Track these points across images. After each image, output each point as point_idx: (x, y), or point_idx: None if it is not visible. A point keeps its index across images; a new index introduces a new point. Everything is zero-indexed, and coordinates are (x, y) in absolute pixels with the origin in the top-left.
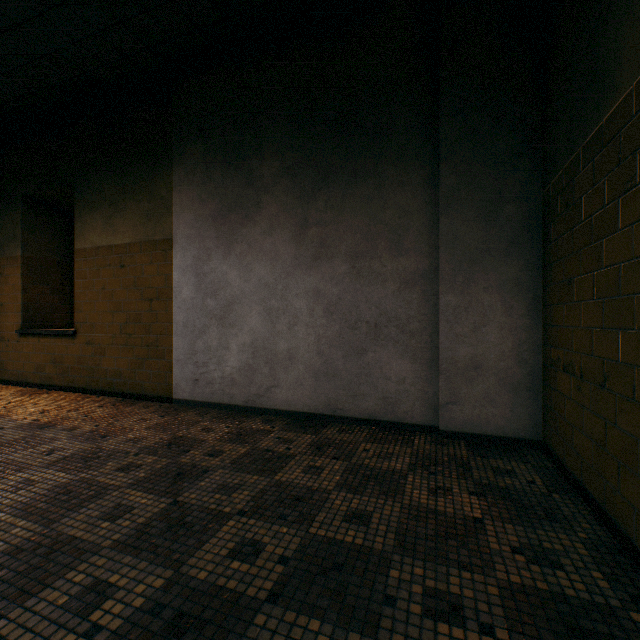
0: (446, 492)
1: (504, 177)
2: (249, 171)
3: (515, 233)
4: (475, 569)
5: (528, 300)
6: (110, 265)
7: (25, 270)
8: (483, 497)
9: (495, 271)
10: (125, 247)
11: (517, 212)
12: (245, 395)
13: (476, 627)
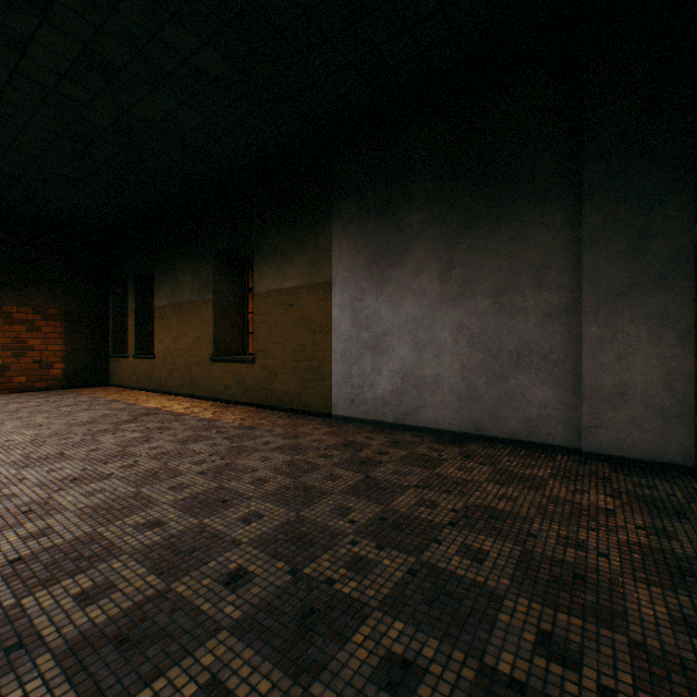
0: (583, 492)
1: (651, 214)
2: (398, 222)
3: (663, 267)
4: (600, 532)
5: (678, 331)
6: (281, 305)
7: (215, 310)
8: (618, 498)
9: (641, 304)
10: (293, 290)
11: (666, 247)
12: (395, 414)
13: (595, 553)
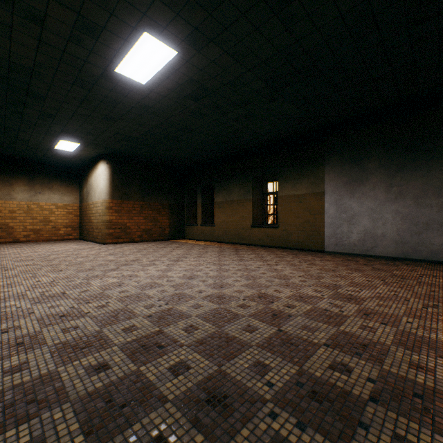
0: None
1: None
2: (362, 166)
3: None
4: None
5: None
6: (294, 202)
7: (252, 203)
8: None
9: None
10: (301, 195)
11: None
12: (360, 250)
13: None
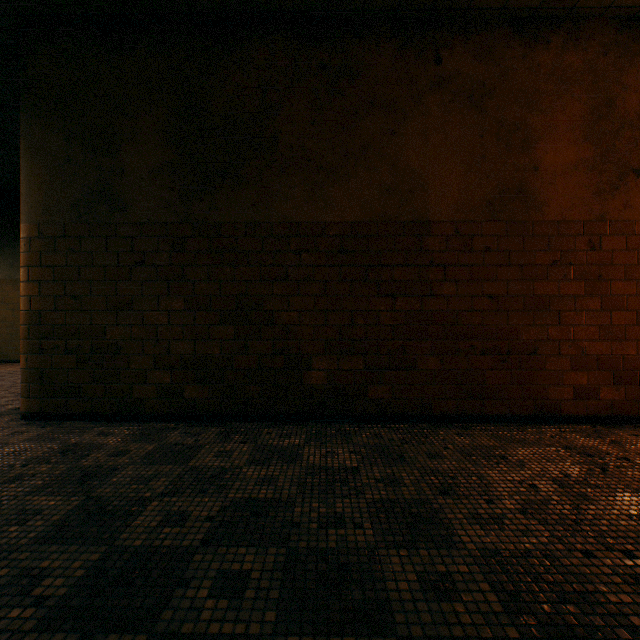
0: None
1: None
2: None
3: None
4: None
5: None
6: None
7: None
8: None
9: None
10: None
11: None
12: None
13: None
